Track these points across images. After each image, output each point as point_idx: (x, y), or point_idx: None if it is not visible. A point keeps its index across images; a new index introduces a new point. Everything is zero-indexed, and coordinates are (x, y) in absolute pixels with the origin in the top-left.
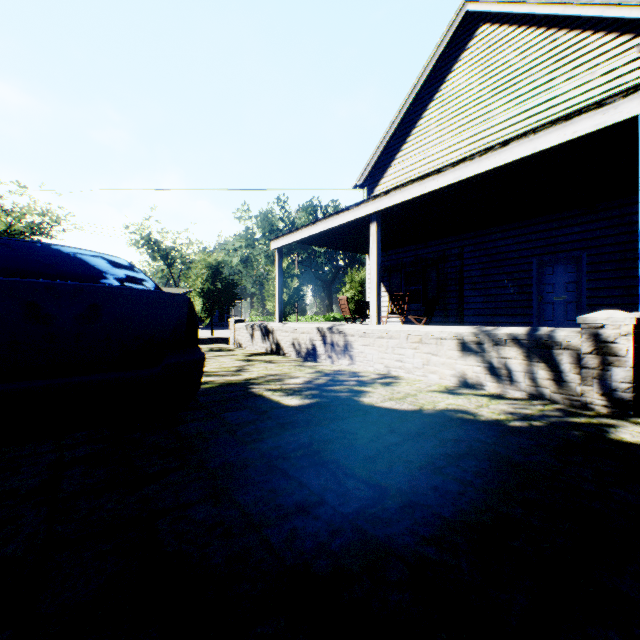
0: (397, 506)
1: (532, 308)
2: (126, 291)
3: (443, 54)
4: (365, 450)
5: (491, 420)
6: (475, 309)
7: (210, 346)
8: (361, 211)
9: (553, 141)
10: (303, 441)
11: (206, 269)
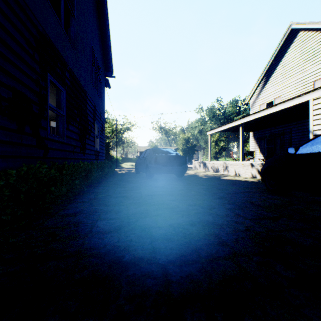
0: (211, 183)
1: None
2: (178, 156)
3: (282, 45)
4: (212, 181)
5: (244, 180)
6: None
7: None
8: (236, 123)
9: (288, 105)
10: (203, 180)
11: (183, 140)
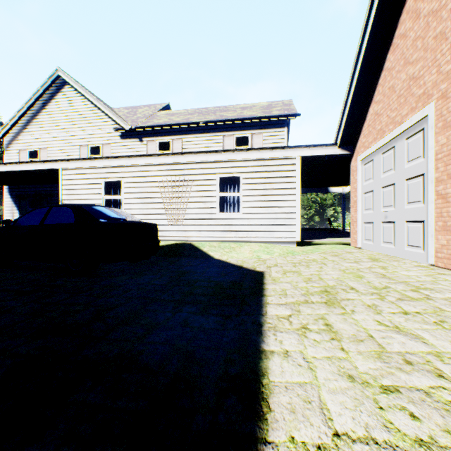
0: None
1: None
2: None
3: (50, 87)
4: None
5: None
6: None
7: None
8: None
9: (41, 167)
10: None
11: None
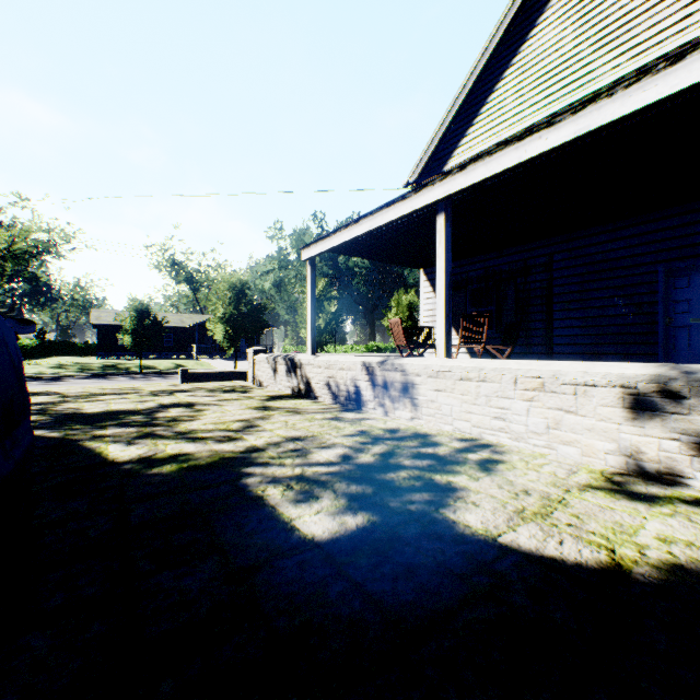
0: None
1: (656, 334)
2: None
3: (524, 4)
4: None
5: None
6: (570, 336)
7: (223, 384)
8: (423, 198)
9: None
10: None
11: (229, 291)
